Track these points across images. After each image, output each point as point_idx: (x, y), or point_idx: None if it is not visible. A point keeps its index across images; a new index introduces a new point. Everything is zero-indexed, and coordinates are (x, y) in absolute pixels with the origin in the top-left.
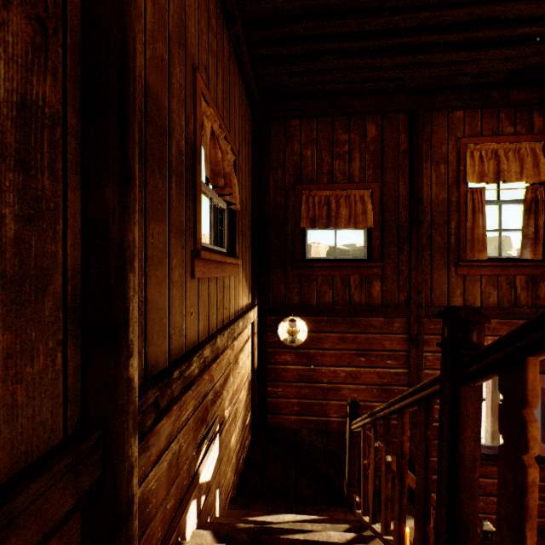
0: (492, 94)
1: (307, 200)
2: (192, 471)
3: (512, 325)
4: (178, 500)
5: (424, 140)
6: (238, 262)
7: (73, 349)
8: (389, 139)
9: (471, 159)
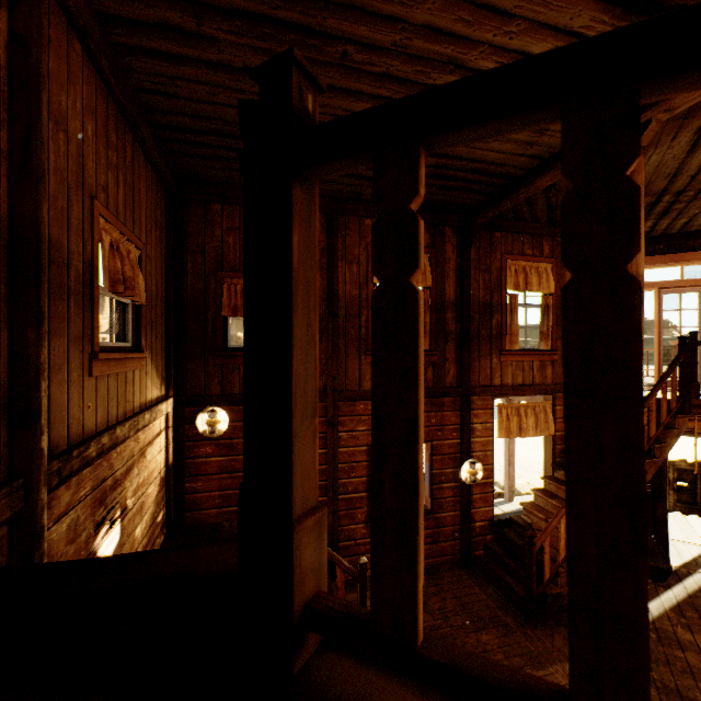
0: None
1: (230, 288)
2: (91, 547)
3: None
4: None
5: (340, 241)
6: (143, 356)
7: (4, 430)
8: None
9: None
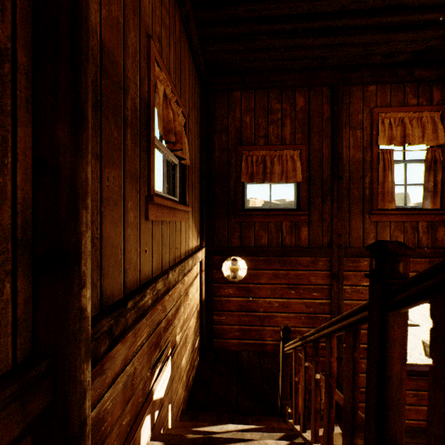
0: (399, 71)
1: (247, 159)
2: (147, 389)
3: (415, 263)
4: (133, 416)
5: (343, 109)
6: (187, 209)
7: (24, 280)
8: (315, 108)
9: (382, 126)
